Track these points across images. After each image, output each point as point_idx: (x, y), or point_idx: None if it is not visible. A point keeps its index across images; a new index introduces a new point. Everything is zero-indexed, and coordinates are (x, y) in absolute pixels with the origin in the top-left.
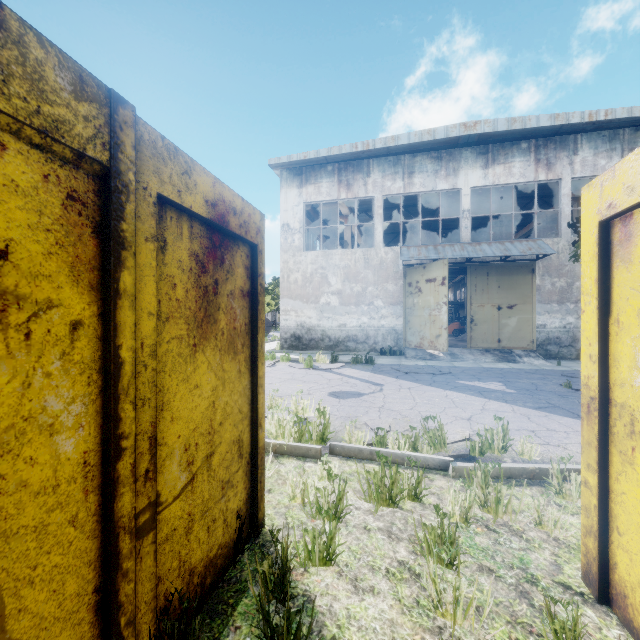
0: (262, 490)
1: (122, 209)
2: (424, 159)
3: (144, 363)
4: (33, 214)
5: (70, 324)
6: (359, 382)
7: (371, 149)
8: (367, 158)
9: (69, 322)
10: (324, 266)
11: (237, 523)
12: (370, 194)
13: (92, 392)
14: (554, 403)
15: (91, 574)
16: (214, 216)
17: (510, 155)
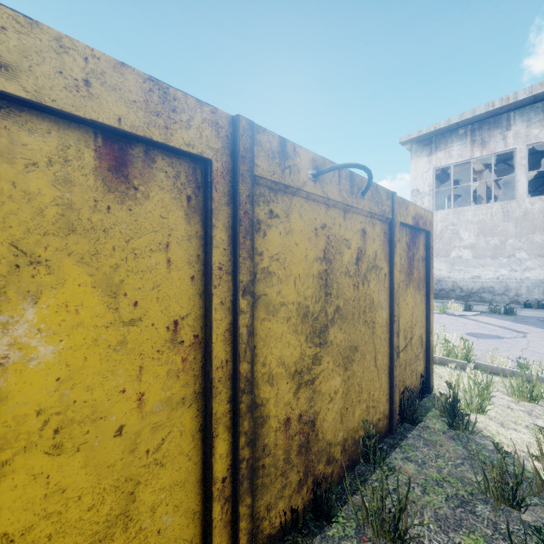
0: (432, 369)
1: (394, 233)
2: None
3: (397, 290)
4: (379, 241)
5: (384, 275)
6: (498, 328)
7: (511, 102)
8: (506, 112)
9: (384, 274)
10: (455, 223)
11: (420, 380)
12: (510, 147)
13: (387, 298)
14: None
15: (387, 361)
16: (414, 223)
17: None
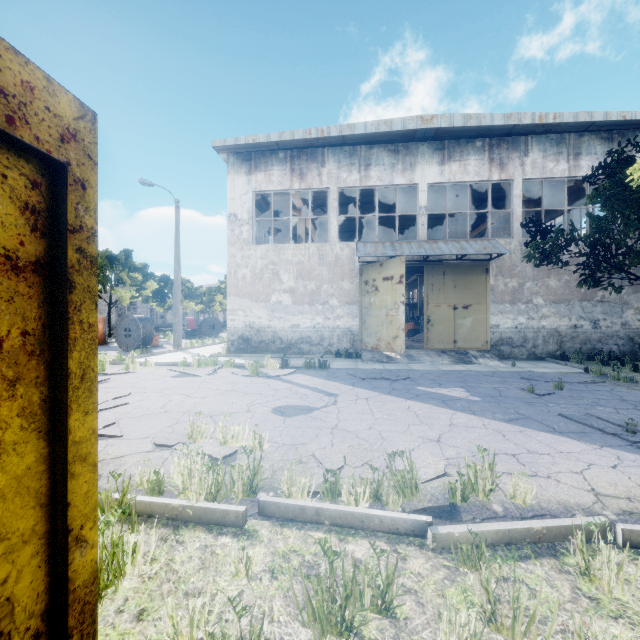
0: None
1: None
2: (381, 151)
3: None
4: None
5: None
6: (310, 392)
7: (326, 137)
8: (322, 147)
9: None
10: (275, 261)
11: None
12: (325, 185)
13: None
14: (524, 413)
15: None
16: None
17: (465, 153)
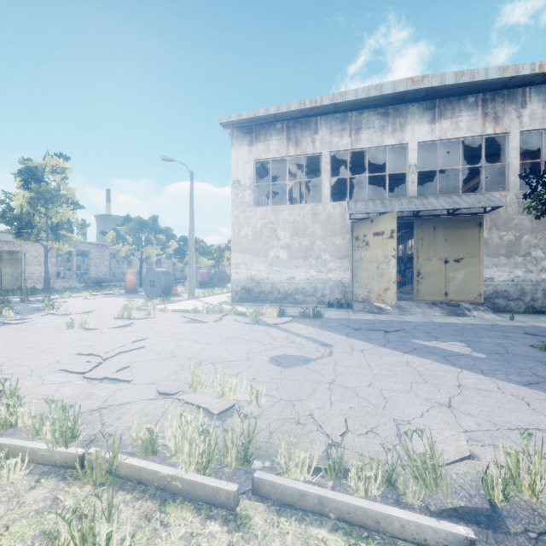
0: None
1: None
2: (371, 115)
3: None
4: None
5: None
6: (306, 342)
7: (319, 106)
8: (315, 116)
9: None
10: (273, 221)
11: None
12: (318, 150)
13: None
14: (543, 375)
15: None
16: None
17: (457, 110)
